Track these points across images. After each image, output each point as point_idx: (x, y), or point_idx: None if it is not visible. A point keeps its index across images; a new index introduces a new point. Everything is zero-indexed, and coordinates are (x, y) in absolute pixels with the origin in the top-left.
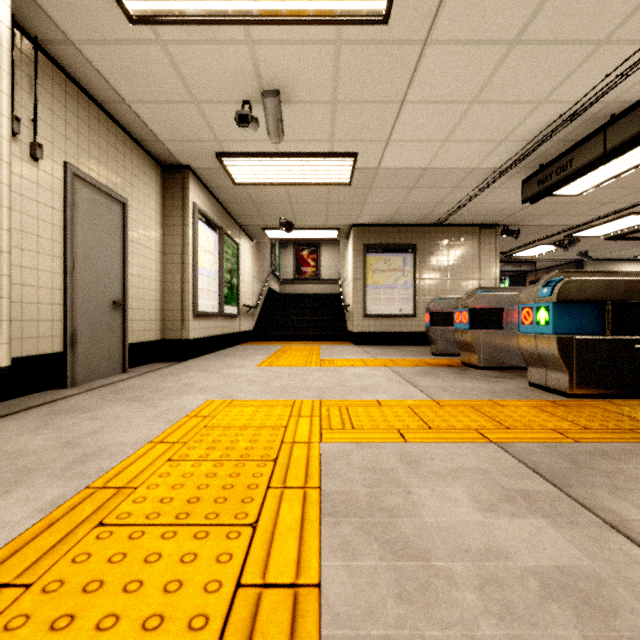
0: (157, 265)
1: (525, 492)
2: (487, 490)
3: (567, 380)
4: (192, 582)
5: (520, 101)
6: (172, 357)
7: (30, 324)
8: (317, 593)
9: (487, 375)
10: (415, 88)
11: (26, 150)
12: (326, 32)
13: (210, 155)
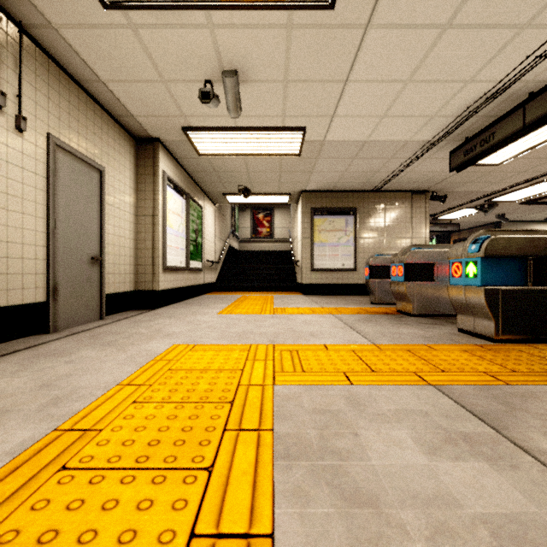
0: (131, 225)
1: (465, 434)
2: (430, 432)
3: (493, 327)
4: (146, 532)
5: (450, 80)
6: (144, 306)
7: (15, 277)
8: (270, 544)
9: (420, 322)
10: (357, 68)
11: (11, 122)
12: (279, 17)
13: (177, 129)
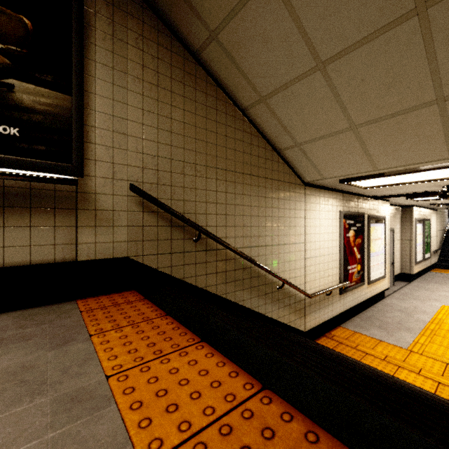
0: (399, 245)
1: None
2: None
3: None
4: None
5: None
6: (404, 280)
7: None
8: None
9: None
10: None
11: None
12: None
13: (426, 203)
